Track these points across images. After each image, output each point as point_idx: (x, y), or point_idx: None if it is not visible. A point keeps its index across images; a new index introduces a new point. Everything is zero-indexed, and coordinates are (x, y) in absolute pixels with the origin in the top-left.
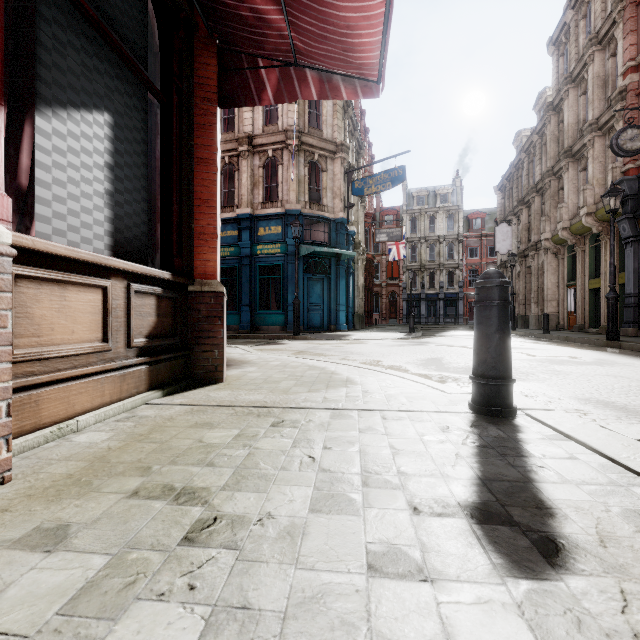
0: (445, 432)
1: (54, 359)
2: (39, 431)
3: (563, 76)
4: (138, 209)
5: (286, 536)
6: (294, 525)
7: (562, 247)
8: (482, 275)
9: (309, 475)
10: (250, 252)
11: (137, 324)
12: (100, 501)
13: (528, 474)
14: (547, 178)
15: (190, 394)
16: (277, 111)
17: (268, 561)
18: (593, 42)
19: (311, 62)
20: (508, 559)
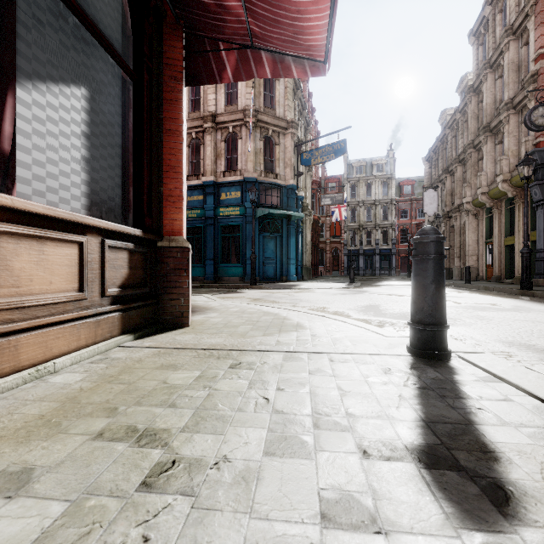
0: (387, 374)
1: (33, 307)
2: (18, 373)
3: (482, 62)
4: (112, 174)
5: (241, 481)
6: (249, 469)
7: (481, 209)
8: (419, 231)
9: (263, 416)
10: (214, 214)
11: (111, 275)
12: (66, 443)
13: (468, 416)
14: (468, 150)
15: (158, 337)
16: (237, 93)
17: (223, 509)
18: (508, 33)
19: (266, 45)
20: (460, 508)
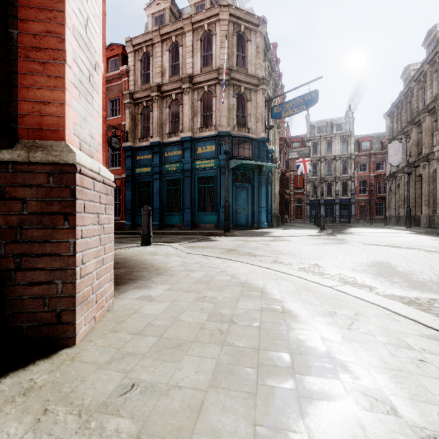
0: None
1: None
2: None
3: None
4: None
5: None
6: None
7: None
8: None
9: None
10: (191, 167)
11: None
12: None
13: None
14: None
15: None
16: (211, 55)
17: None
18: None
19: None
20: None
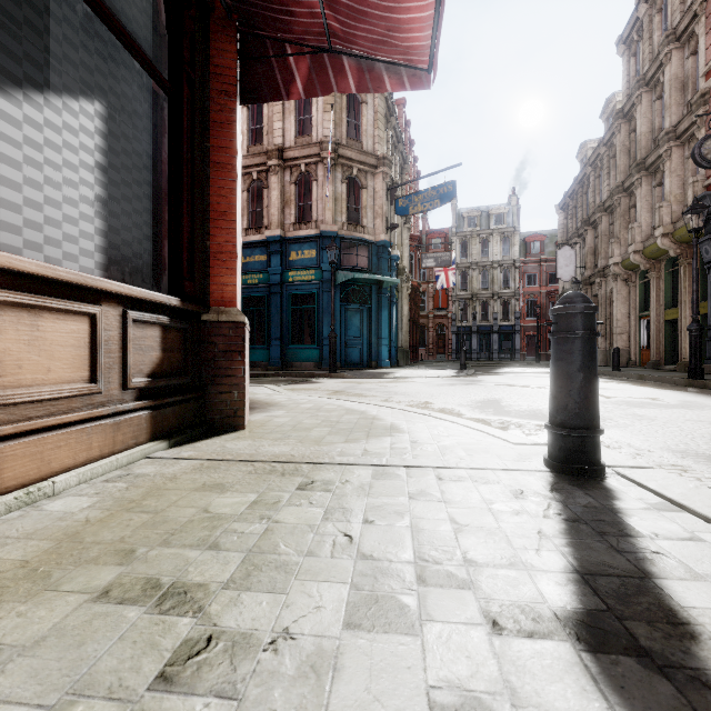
0: (519, 499)
1: (22, 405)
2: None
3: (635, 79)
4: (139, 221)
5: (309, 673)
6: (321, 652)
7: (634, 273)
8: (561, 299)
9: (344, 564)
10: (281, 279)
11: (136, 360)
12: (54, 606)
13: (642, 564)
14: (616, 195)
15: (202, 445)
16: (311, 120)
17: None
18: (670, 39)
19: (349, 47)
20: None
